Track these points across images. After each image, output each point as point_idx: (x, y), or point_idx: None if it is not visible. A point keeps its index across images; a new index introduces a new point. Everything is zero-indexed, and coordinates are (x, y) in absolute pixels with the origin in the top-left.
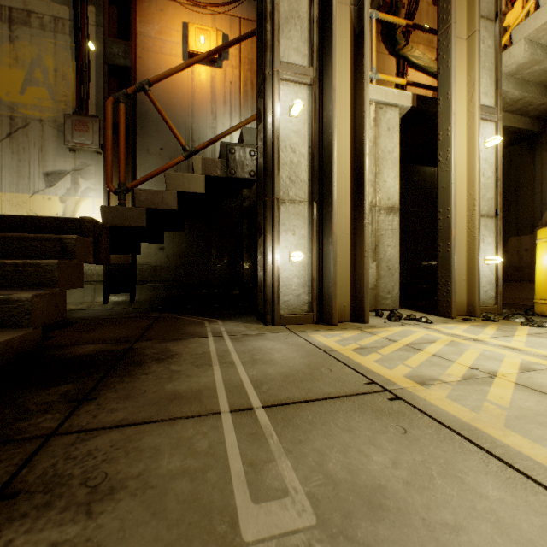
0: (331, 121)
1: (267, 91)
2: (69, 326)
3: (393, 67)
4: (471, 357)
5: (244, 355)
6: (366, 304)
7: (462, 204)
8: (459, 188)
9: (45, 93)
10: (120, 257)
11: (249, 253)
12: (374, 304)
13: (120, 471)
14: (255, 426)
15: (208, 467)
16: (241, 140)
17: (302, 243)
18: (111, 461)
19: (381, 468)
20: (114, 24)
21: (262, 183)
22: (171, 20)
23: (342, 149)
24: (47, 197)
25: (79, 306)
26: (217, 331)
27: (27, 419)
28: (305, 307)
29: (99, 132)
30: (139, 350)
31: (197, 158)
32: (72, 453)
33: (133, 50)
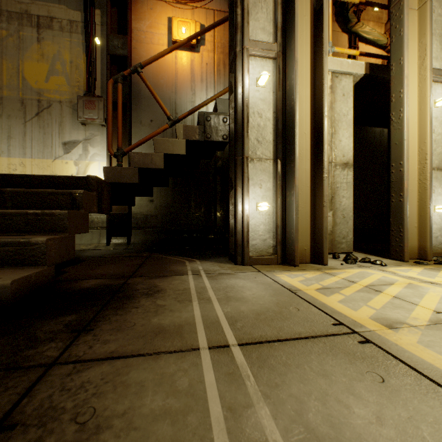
0: (293, 89)
1: (238, 65)
2: (79, 263)
3: (345, 43)
4: (433, 300)
5: (219, 292)
6: (325, 248)
7: (414, 159)
8: (410, 144)
9: (63, 80)
10: (120, 208)
11: (222, 204)
12: (331, 248)
13: (107, 407)
14: (231, 365)
15: (189, 408)
16: (215, 109)
17: (268, 195)
18: (100, 396)
19: (365, 424)
20: (115, 22)
21: (233, 144)
22: (159, 16)
23: (303, 112)
24: (65, 162)
25: (88, 247)
26: (196, 269)
27: (35, 346)
28: (270, 250)
29: (103, 109)
30: (132, 285)
31: (179, 126)
32: (67, 384)
33: (129, 42)
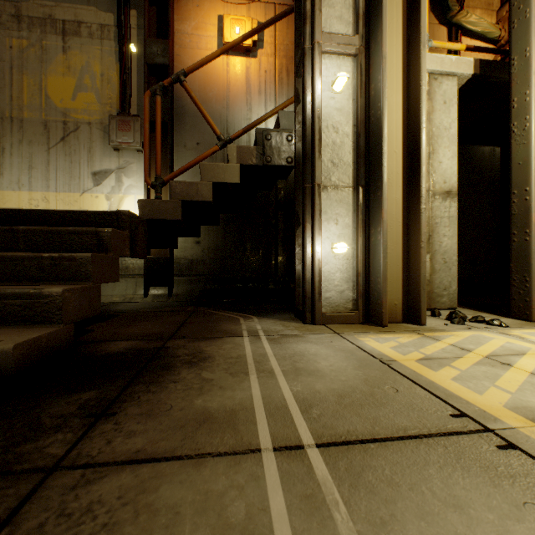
0: (380, 93)
1: (307, 66)
2: (109, 319)
3: (444, 38)
4: None
5: (285, 361)
6: (422, 303)
7: None
8: None
9: (93, 97)
10: (159, 251)
11: (285, 246)
12: (427, 302)
13: None
14: (309, 480)
15: None
16: (277, 126)
17: (346, 233)
18: (113, 529)
19: None
20: (154, 25)
21: (300, 169)
22: (207, 15)
23: (392, 125)
24: (94, 196)
25: (122, 298)
26: (253, 329)
27: (36, 438)
28: (349, 304)
29: (140, 130)
30: (171, 350)
31: (232, 147)
32: (68, 505)
33: (171, 48)
